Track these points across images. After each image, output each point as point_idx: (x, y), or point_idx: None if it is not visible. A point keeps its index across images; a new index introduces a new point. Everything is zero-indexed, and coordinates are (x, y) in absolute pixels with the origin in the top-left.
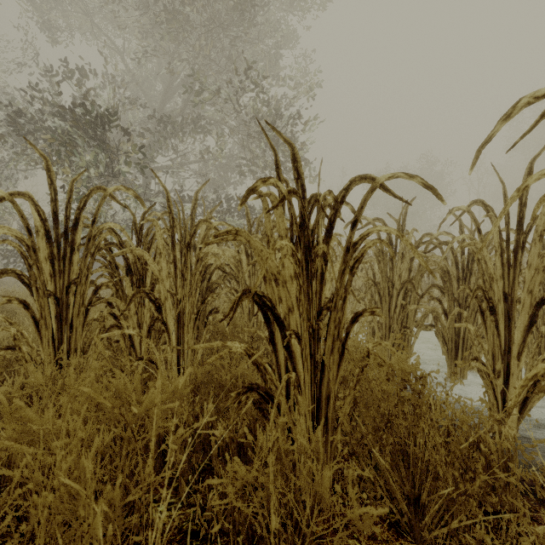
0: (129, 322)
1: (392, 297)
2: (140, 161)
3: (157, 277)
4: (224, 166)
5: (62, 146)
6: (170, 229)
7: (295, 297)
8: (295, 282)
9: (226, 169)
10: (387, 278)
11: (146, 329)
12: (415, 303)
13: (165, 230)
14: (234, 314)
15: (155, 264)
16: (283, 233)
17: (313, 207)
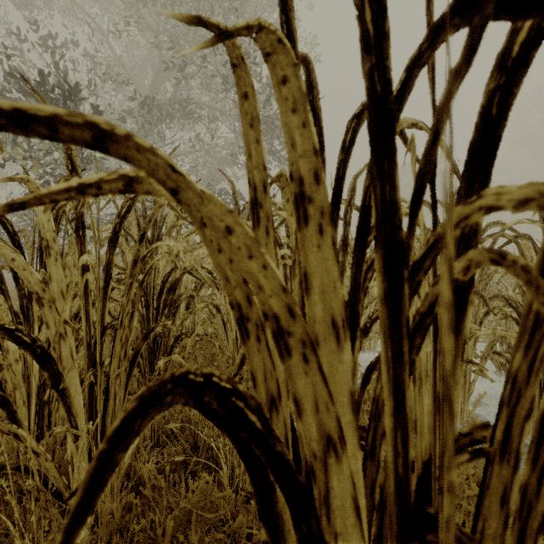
0: (5, 375)
1: None
2: None
3: (39, 295)
4: (219, 159)
5: None
6: (73, 202)
7: (349, 399)
8: (349, 343)
9: (222, 162)
10: None
11: (34, 389)
12: (477, 323)
13: (71, 205)
14: (76, 533)
15: (32, 269)
16: (306, 169)
17: (420, 64)
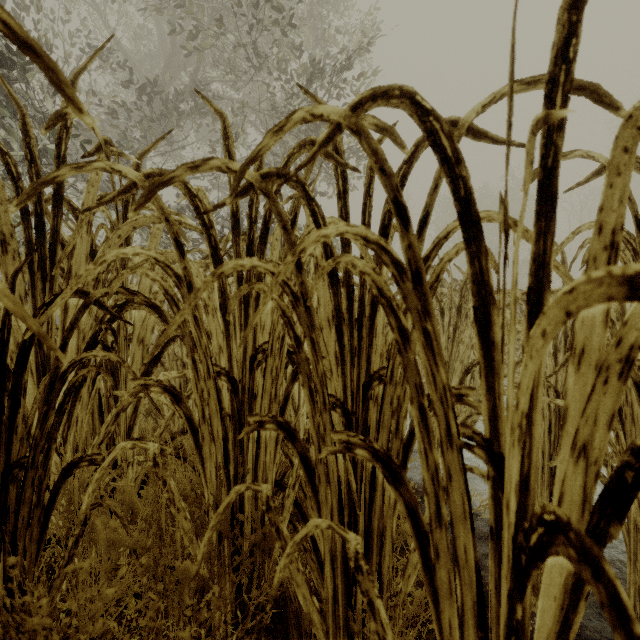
0: None
1: None
2: None
3: None
4: None
5: None
6: None
7: None
8: None
9: None
10: None
11: None
12: None
13: None
14: None
15: None
16: None
17: None
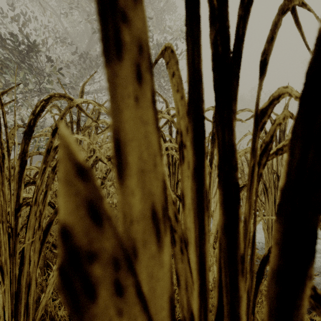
0: None
1: (276, 189)
2: (68, 85)
3: None
4: None
5: (2, 68)
6: None
7: None
8: None
9: None
10: (272, 170)
11: None
12: None
13: None
14: None
15: None
16: None
17: None
